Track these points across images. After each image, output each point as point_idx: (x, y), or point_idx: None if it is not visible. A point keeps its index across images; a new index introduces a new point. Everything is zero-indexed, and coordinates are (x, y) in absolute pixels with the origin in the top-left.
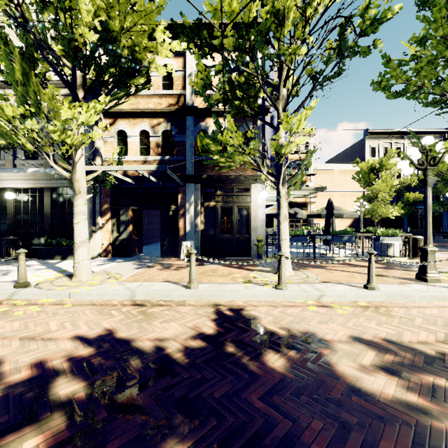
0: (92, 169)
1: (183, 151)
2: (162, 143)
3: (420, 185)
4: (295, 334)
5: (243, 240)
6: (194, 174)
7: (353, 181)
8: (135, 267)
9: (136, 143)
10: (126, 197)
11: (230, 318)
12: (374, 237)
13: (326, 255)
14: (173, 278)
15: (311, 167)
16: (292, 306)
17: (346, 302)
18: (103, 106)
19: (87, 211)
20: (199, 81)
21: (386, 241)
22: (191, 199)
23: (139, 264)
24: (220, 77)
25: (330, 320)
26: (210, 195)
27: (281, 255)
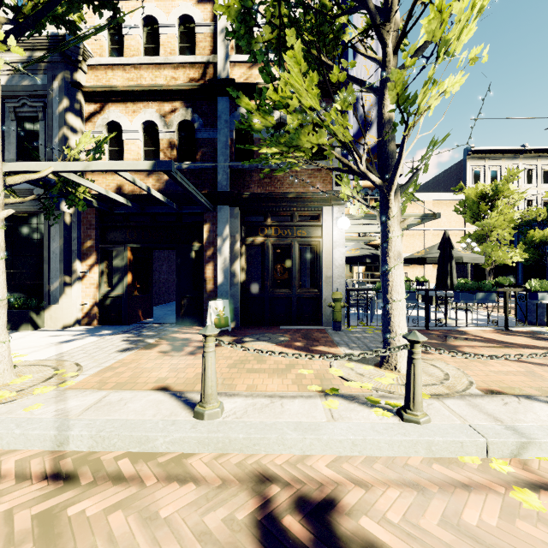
0: (32, 167)
1: (212, 154)
2: (178, 142)
3: None
4: None
5: (310, 298)
6: (229, 191)
7: (450, 216)
8: (121, 348)
9: (137, 143)
10: (122, 230)
11: None
12: (526, 294)
13: (446, 323)
14: (180, 377)
15: None
16: (465, 485)
17: None
18: None
19: (2, 244)
20: (232, 3)
21: (547, 300)
22: (225, 232)
23: (133, 340)
24: None
25: None
26: (255, 226)
27: (416, 341)
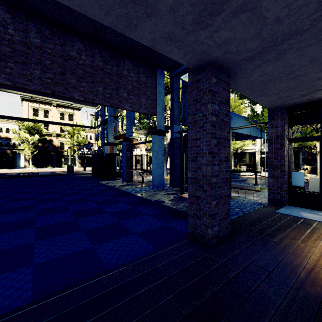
0: None
1: None
2: None
3: None
4: None
5: None
6: None
7: None
8: None
9: None
10: None
11: None
12: None
13: None
14: None
15: None
16: None
17: None
18: None
19: None
20: None
21: None
22: None
23: None
24: None
25: None
26: None
27: None
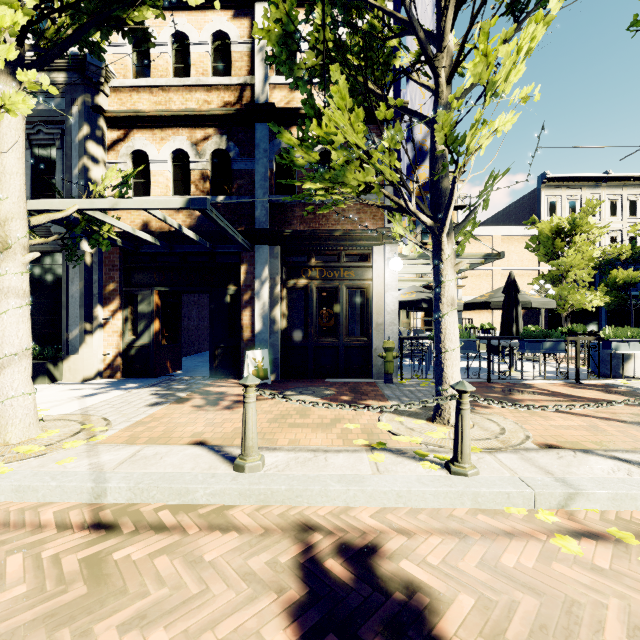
0: (55, 205)
1: (250, 187)
2: (211, 173)
3: (634, 258)
4: None
5: (358, 347)
6: (268, 228)
7: (522, 254)
8: (150, 402)
9: (166, 174)
10: (148, 271)
11: (344, 602)
12: (599, 343)
13: (510, 376)
14: (217, 432)
15: None
16: (507, 533)
17: (639, 518)
18: (23, 21)
19: (27, 290)
20: (272, 27)
21: (622, 349)
22: (264, 274)
23: (163, 394)
24: (316, 14)
25: None
26: (298, 267)
27: (464, 391)
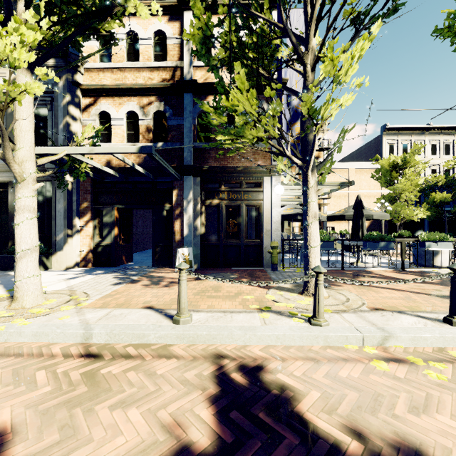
0: (51, 151)
1: (180, 137)
2: (153, 127)
3: (447, 185)
4: (380, 452)
5: (254, 246)
6: (192, 165)
7: (369, 181)
8: (114, 283)
9: (122, 128)
10: (110, 194)
11: (242, 395)
12: (417, 243)
13: (357, 265)
14: (160, 301)
15: None
16: (344, 359)
17: (428, 351)
18: (40, 37)
19: (36, 207)
20: (196, 32)
21: (433, 247)
22: (189, 196)
23: (121, 277)
24: (225, 25)
25: (429, 402)
26: (213, 191)
27: (319, 272)
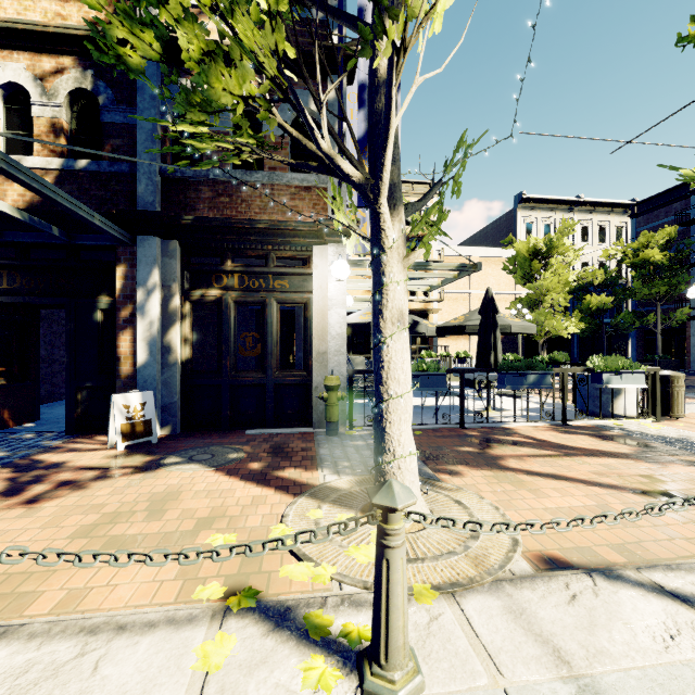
0: None
1: (131, 151)
2: (71, 126)
3: (606, 284)
4: None
5: (294, 385)
6: (155, 210)
7: (499, 277)
8: None
9: None
10: None
11: None
12: (588, 375)
13: (487, 419)
14: None
15: (434, 250)
16: None
17: None
18: None
19: None
20: None
21: (614, 383)
22: (150, 279)
23: None
24: None
25: None
26: (207, 272)
27: (390, 508)
